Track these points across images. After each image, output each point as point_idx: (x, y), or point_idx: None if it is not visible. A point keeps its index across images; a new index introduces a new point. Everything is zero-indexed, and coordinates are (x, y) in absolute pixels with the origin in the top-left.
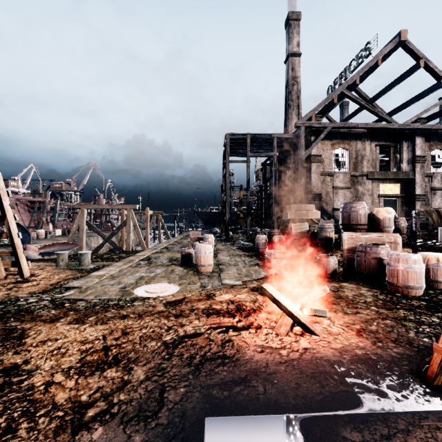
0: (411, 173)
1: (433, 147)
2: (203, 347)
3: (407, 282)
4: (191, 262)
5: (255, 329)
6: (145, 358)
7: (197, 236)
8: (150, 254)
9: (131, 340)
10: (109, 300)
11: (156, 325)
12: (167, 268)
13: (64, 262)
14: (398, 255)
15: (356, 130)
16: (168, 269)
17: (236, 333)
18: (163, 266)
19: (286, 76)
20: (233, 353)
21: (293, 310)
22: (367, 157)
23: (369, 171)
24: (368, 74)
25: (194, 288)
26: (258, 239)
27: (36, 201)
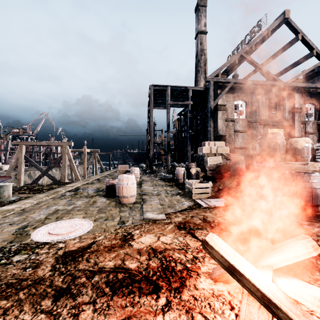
0: (291, 120)
1: (306, 101)
2: None
3: None
4: (115, 192)
5: None
6: None
7: (125, 169)
8: (80, 185)
9: None
10: None
11: None
12: (90, 199)
13: None
14: None
15: (252, 87)
16: (90, 201)
17: None
18: (86, 198)
19: (196, 48)
20: None
21: (269, 290)
22: (260, 108)
23: (261, 118)
24: (260, 44)
25: (110, 225)
26: (178, 171)
27: None
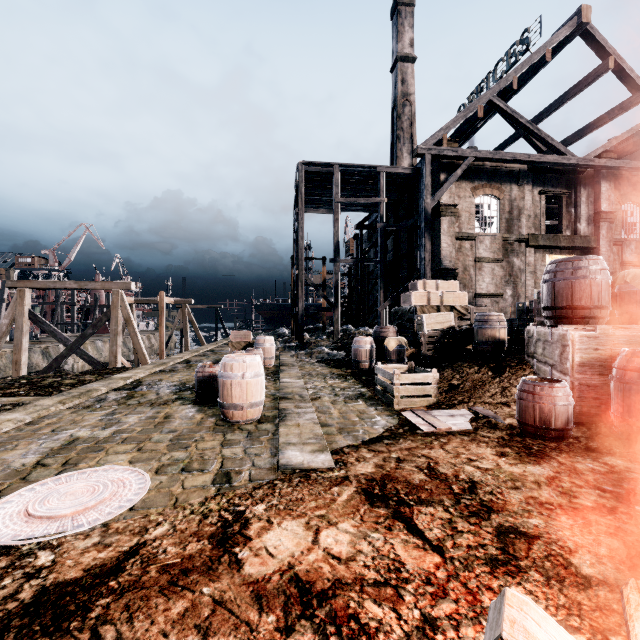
0: (593, 238)
1: (624, 198)
2: None
3: None
4: (218, 393)
5: None
6: None
7: (244, 340)
8: (145, 375)
9: None
10: None
11: None
12: (158, 410)
13: None
14: None
15: (511, 167)
16: (159, 414)
17: None
18: (151, 406)
19: (394, 92)
20: None
21: None
22: (527, 212)
23: (531, 234)
24: (528, 78)
25: (194, 484)
26: (358, 344)
27: None
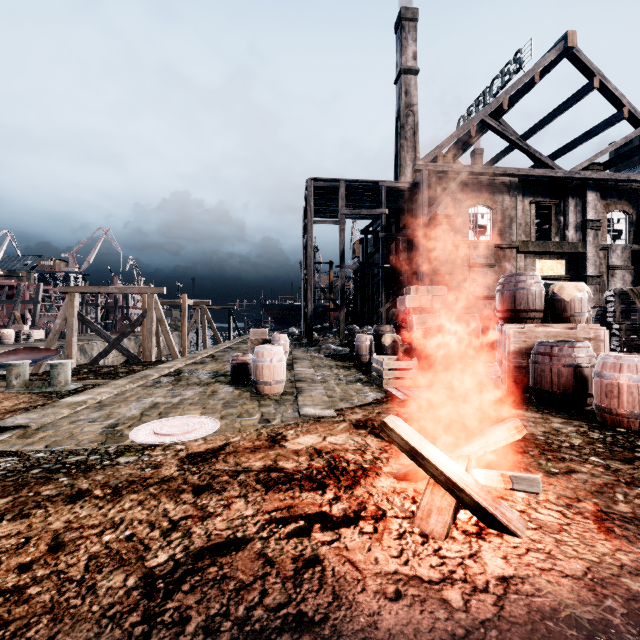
0: (580, 244)
1: (611, 207)
2: (246, 585)
3: (637, 406)
4: (248, 377)
5: (372, 522)
6: (73, 639)
7: (261, 337)
8: (182, 366)
9: (61, 571)
10: (72, 452)
11: (143, 518)
12: (205, 388)
13: (21, 379)
14: (620, 359)
15: (503, 179)
16: (207, 390)
17: (329, 535)
18: (199, 386)
19: (398, 102)
20: (323, 608)
21: (456, 475)
22: (519, 220)
23: (522, 241)
24: (519, 97)
25: (248, 423)
26: (359, 340)
27: (7, 285)
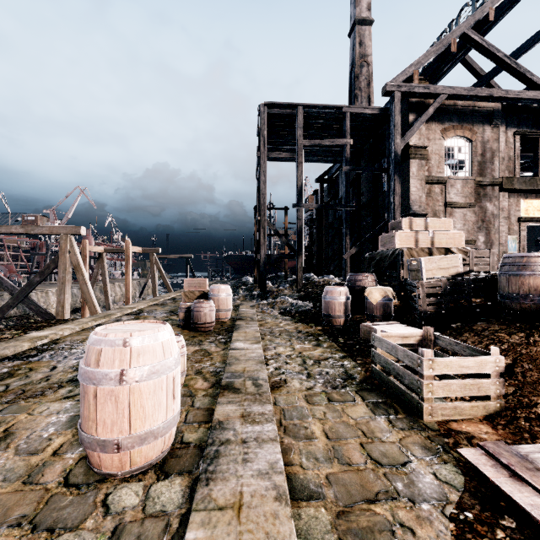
0: None
1: None
2: None
3: None
4: None
5: None
6: None
7: (198, 289)
8: (72, 332)
9: None
10: None
11: None
12: (4, 417)
13: None
14: None
15: (484, 107)
16: None
17: None
18: (4, 404)
19: (352, 54)
20: None
21: None
22: (501, 154)
23: (506, 177)
24: (502, 13)
25: None
26: (330, 294)
27: None
